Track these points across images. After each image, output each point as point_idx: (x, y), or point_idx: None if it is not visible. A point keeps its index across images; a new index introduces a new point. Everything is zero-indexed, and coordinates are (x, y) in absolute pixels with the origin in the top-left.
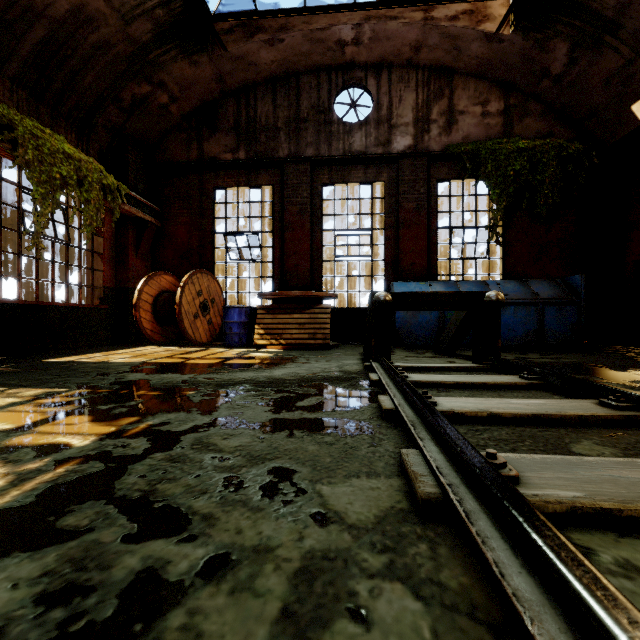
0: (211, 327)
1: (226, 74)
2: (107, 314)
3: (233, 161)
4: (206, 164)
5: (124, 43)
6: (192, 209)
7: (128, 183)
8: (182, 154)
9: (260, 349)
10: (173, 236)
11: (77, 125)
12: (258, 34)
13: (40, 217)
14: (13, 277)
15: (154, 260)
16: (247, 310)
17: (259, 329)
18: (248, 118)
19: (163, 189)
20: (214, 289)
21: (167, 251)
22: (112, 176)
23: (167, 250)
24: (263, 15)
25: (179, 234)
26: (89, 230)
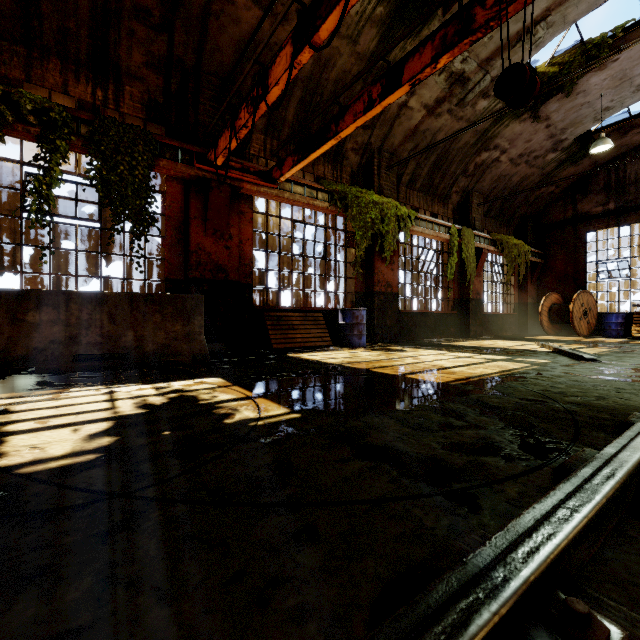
0: (588, 326)
1: (600, 159)
2: (515, 318)
3: (603, 211)
4: (579, 218)
5: (538, 177)
6: (567, 249)
7: (527, 243)
8: (559, 215)
9: (637, 339)
10: (552, 268)
11: (506, 223)
12: (631, 131)
13: (508, 277)
14: (490, 302)
15: (538, 284)
16: (623, 315)
17: (635, 327)
18: (617, 179)
19: (545, 239)
20: (590, 301)
21: (548, 278)
22: (526, 245)
23: (548, 277)
24: (636, 117)
25: (557, 266)
26: (521, 277)
